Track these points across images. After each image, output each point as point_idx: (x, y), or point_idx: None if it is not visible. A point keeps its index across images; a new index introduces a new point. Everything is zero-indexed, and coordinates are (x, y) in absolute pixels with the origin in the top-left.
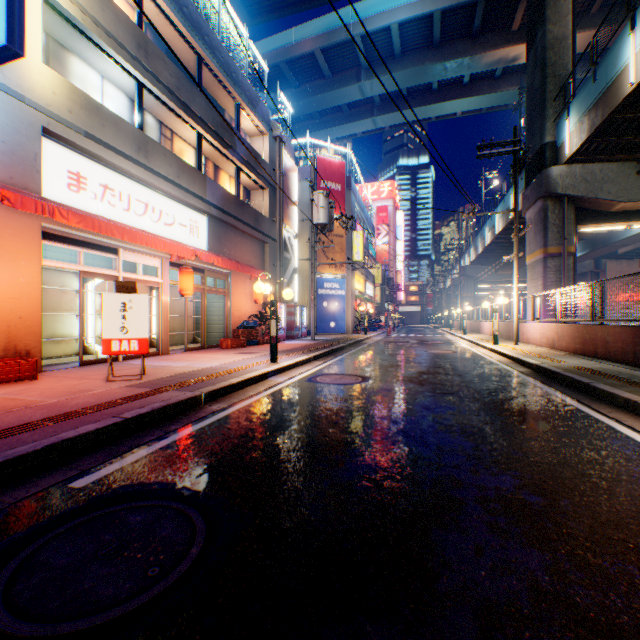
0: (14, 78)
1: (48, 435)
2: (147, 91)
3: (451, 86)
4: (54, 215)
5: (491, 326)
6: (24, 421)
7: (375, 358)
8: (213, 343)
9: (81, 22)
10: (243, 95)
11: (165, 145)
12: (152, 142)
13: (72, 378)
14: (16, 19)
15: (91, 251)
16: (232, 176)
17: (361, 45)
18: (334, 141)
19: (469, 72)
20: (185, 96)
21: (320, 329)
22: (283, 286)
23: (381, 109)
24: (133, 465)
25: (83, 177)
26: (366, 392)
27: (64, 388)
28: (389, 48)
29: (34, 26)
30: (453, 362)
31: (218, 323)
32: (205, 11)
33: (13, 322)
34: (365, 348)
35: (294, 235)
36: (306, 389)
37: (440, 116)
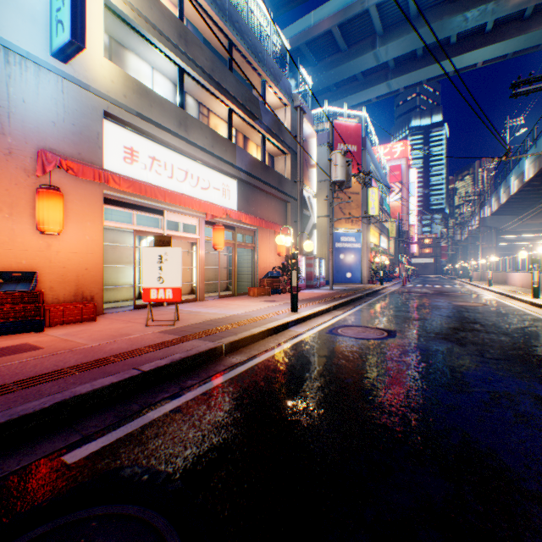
0: (81, 71)
1: (65, 388)
2: (187, 75)
3: (471, 37)
4: (108, 181)
5: (522, 277)
6: (57, 367)
7: (396, 309)
8: (242, 291)
9: (133, 20)
10: (267, 72)
11: (202, 122)
12: (190, 118)
13: (121, 321)
14: (78, 17)
15: (142, 213)
16: (258, 145)
17: (376, 13)
18: (349, 109)
19: (493, 17)
20: (218, 76)
21: (337, 279)
22: (303, 240)
23: (395, 72)
24: (135, 434)
25: (135, 151)
26: (395, 351)
27: (110, 331)
28: (404, 11)
29: (97, 27)
30: (489, 317)
31: (246, 274)
32: (235, 1)
33: (81, 273)
34: (383, 298)
35: (313, 194)
36: (327, 343)
37: (458, 70)
